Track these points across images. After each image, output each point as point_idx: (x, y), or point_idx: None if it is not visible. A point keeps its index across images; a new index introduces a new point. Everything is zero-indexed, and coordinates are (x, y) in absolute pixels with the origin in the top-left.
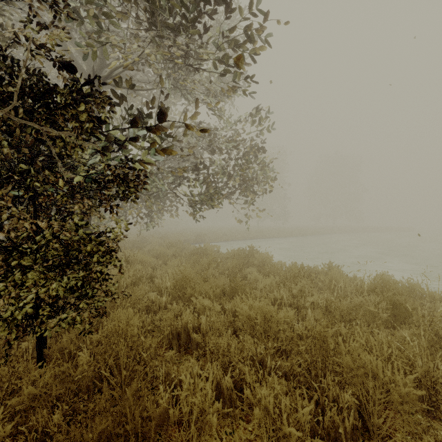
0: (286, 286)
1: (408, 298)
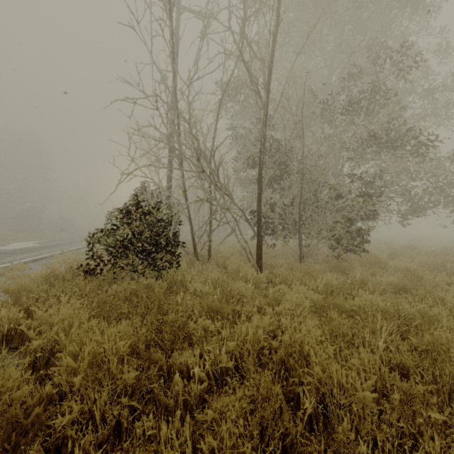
0: None
1: None
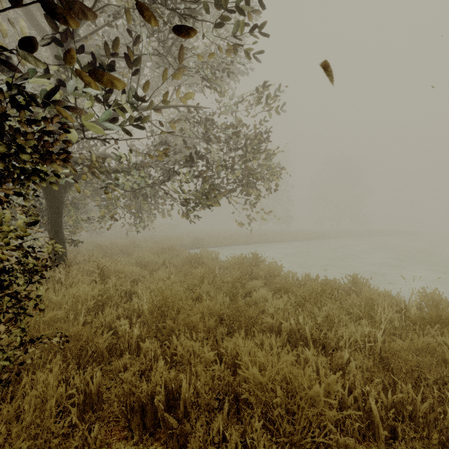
0: (306, 310)
1: None
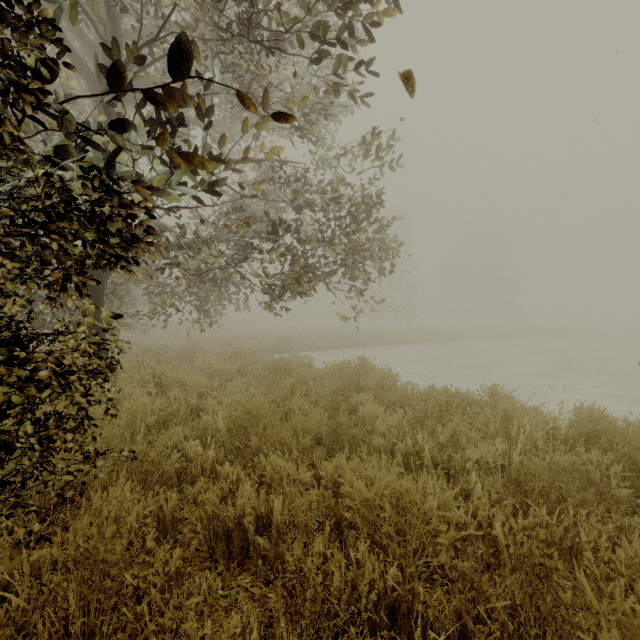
0: (426, 428)
1: None
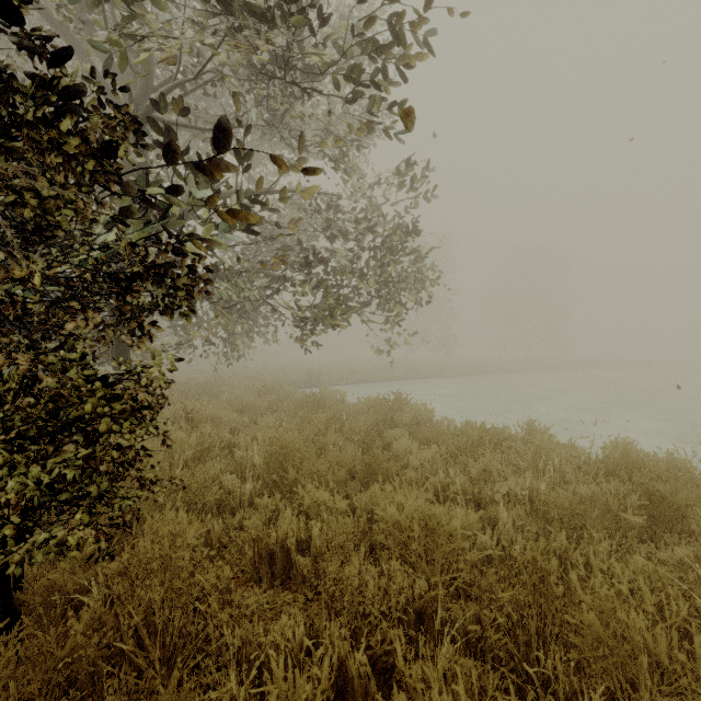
0: (459, 462)
1: (674, 487)
